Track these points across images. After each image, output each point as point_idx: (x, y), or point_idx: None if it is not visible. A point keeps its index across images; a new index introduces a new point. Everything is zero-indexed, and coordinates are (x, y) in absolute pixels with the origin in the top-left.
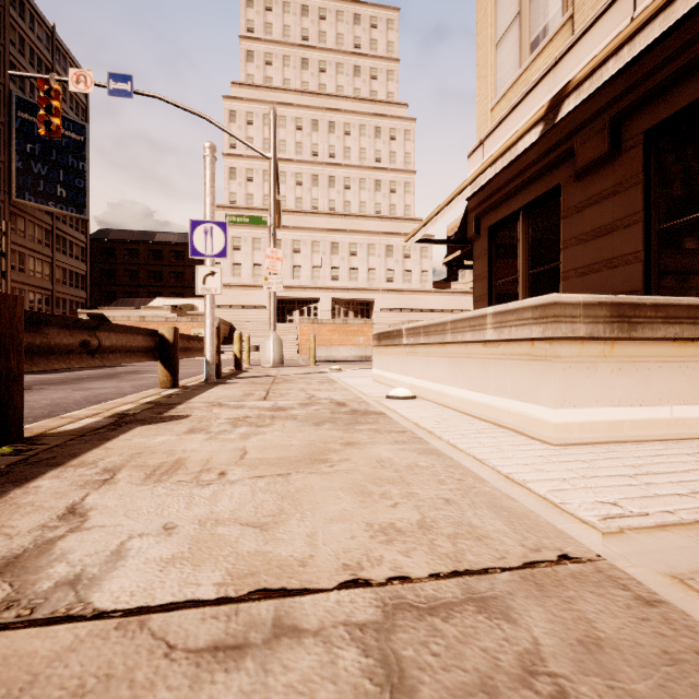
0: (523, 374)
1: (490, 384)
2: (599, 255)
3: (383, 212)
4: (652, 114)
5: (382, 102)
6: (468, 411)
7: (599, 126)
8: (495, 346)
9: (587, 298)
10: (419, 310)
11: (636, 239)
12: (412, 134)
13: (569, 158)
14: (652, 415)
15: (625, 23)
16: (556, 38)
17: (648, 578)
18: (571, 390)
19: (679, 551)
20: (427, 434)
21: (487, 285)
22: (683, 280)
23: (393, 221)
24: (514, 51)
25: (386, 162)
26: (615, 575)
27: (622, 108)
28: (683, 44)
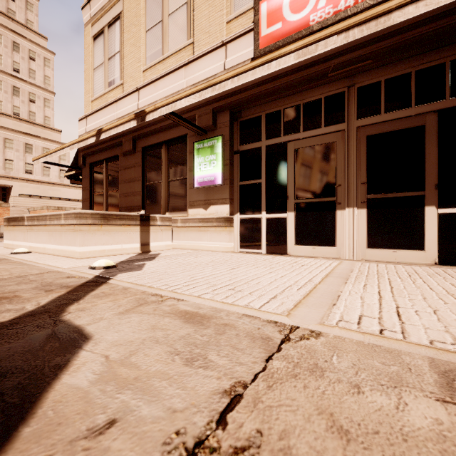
0: (72, 236)
1: (63, 241)
2: (130, 189)
3: (22, 115)
4: (144, 142)
5: (21, 24)
6: (55, 254)
7: (129, 138)
8: (64, 227)
9: (92, 212)
10: (58, 198)
11: (140, 186)
12: (51, 63)
13: (121, 145)
14: (116, 247)
15: (136, 103)
16: (118, 88)
17: (65, 271)
18: (86, 241)
19: (79, 268)
20: (28, 261)
21: (89, 194)
22: (151, 204)
23: (33, 125)
24: (102, 80)
25: (25, 75)
26: (58, 272)
27: (136, 135)
28: (149, 123)
